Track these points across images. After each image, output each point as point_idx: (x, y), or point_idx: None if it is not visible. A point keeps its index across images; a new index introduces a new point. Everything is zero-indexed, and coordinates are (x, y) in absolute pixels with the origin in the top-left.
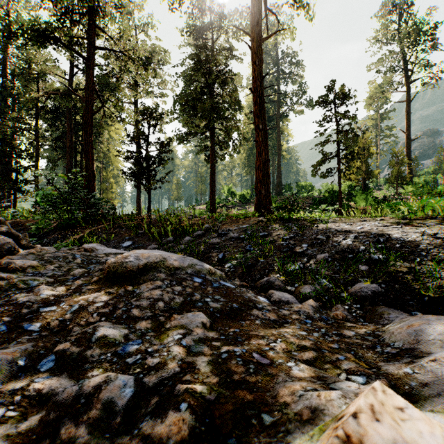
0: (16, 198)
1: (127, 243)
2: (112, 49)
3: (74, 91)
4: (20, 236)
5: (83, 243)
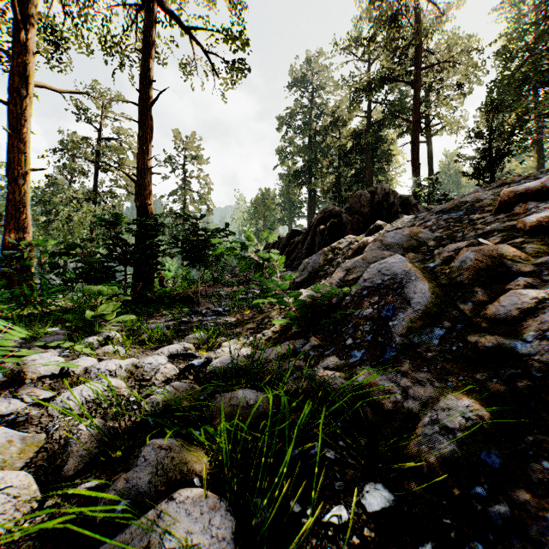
0: None
1: None
2: (436, 63)
3: (372, 125)
4: None
5: None
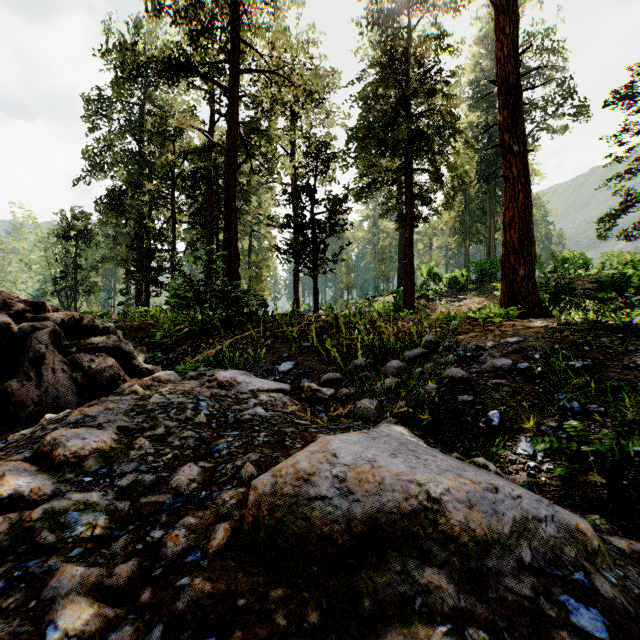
0: (149, 293)
1: (285, 366)
2: (261, 70)
3: (215, 146)
4: (132, 353)
5: (221, 360)
